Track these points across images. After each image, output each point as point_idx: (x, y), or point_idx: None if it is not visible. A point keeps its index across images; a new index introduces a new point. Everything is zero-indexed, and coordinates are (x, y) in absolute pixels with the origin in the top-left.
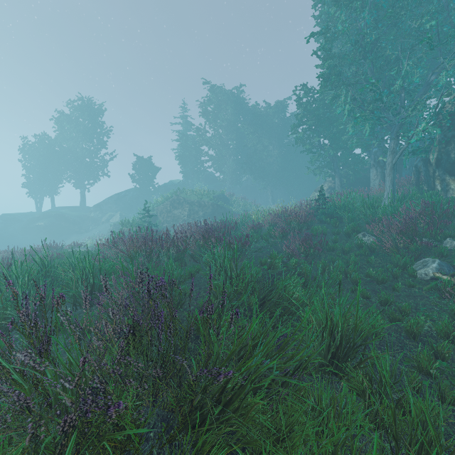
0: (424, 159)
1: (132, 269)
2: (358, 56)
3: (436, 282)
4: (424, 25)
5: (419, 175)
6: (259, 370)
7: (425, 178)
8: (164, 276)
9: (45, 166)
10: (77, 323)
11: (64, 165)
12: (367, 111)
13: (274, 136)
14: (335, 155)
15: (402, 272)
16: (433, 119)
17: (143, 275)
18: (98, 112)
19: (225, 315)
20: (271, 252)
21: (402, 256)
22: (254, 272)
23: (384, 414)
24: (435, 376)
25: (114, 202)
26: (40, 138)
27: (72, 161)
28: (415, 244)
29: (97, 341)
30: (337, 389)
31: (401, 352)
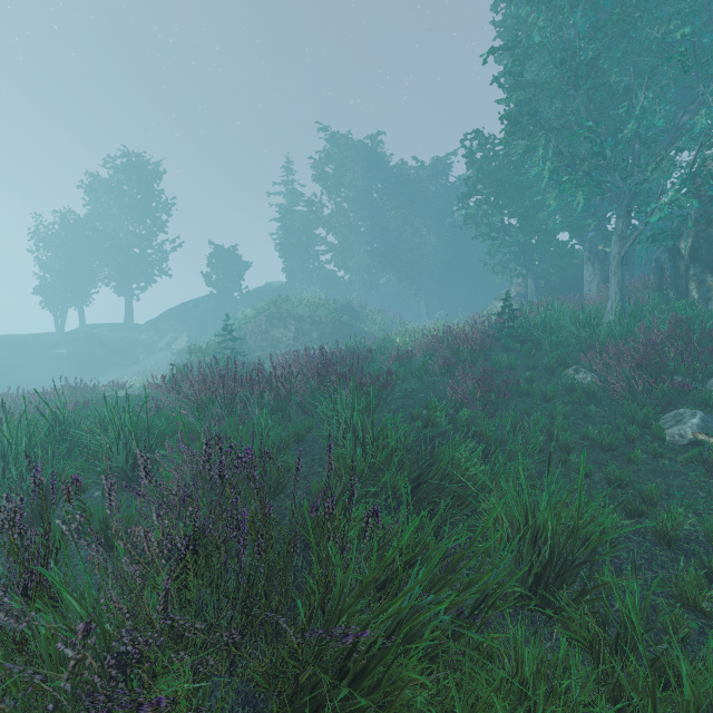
0: (670, 249)
1: (200, 429)
2: (566, 84)
3: (698, 449)
4: (671, 34)
5: (662, 275)
6: (417, 618)
7: (672, 280)
8: (253, 441)
9: (69, 259)
10: (94, 534)
11: (99, 258)
12: (580, 173)
13: (429, 212)
14: (527, 242)
15: (640, 432)
16: (687, 184)
17: (211, 449)
18: (153, 176)
19: (354, 509)
20: (428, 399)
21: (639, 405)
22: (402, 434)
23: (629, 685)
24: (710, 614)
25: (177, 317)
26: (62, 216)
27: (113, 252)
28: (661, 386)
29: (130, 565)
30: (544, 637)
31: (648, 569)
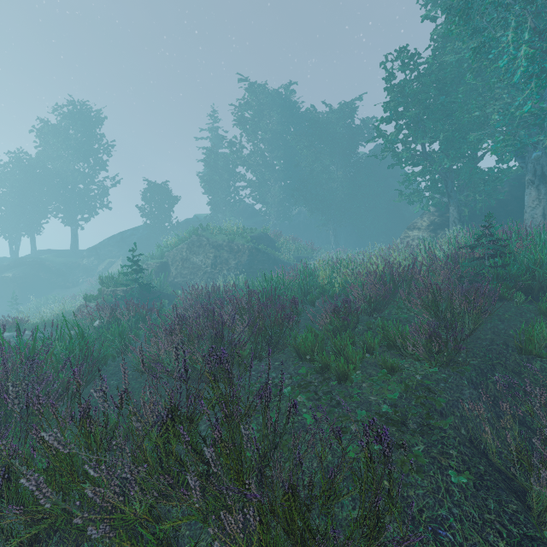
0: None
1: None
2: None
3: None
4: None
5: None
6: None
7: None
8: None
9: (22, 194)
10: None
11: (48, 193)
12: None
13: (337, 151)
14: (450, 168)
15: None
16: None
17: None
18: (95, 121)
19: None
20: None
21: None
22: None
23: None
24: None
25: (115, 244)
26: (16, 156)
27: (60, 187)
28: None
29: None
30: None
31: None
